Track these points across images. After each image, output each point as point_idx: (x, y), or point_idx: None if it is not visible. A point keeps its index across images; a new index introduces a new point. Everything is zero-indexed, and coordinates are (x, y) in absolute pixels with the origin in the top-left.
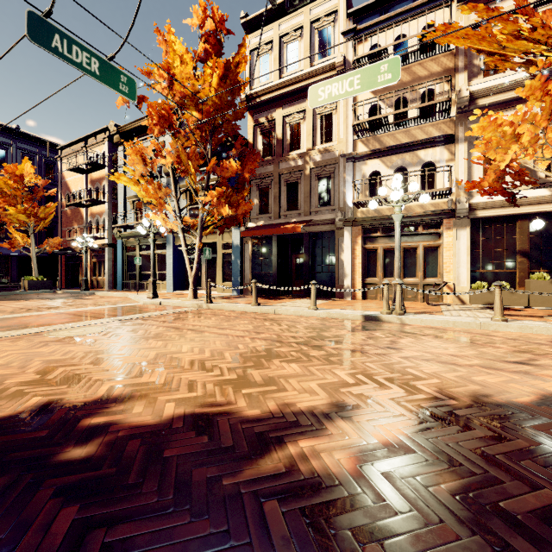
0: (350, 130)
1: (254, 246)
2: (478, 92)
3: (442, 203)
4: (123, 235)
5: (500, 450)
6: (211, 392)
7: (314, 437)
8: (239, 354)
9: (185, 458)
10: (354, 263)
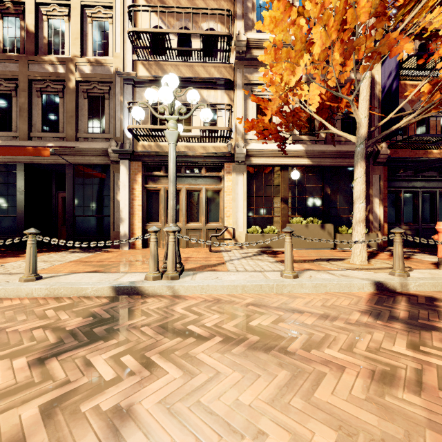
0: (129, 46)
1: None
2: (253, 41)
3: (222, 148)
4: None
5: None
6: None
7: None
8: None
9: None
10: (133, 205)
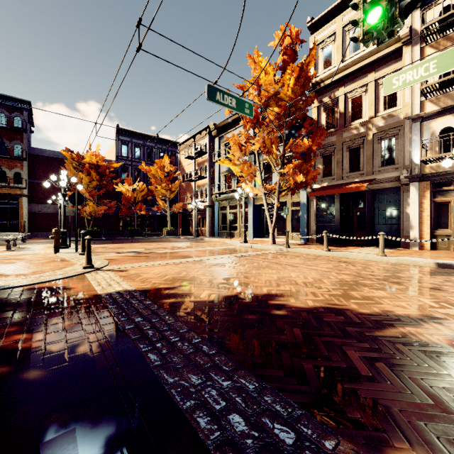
0: (417, 93)
1: (319, 203)
2: None
3: None
4: (218, 199)
5: None
6: (329, 298)
7: (415, 327)
8: (333, 281)
9: (336, 322)
10: (421, 216)
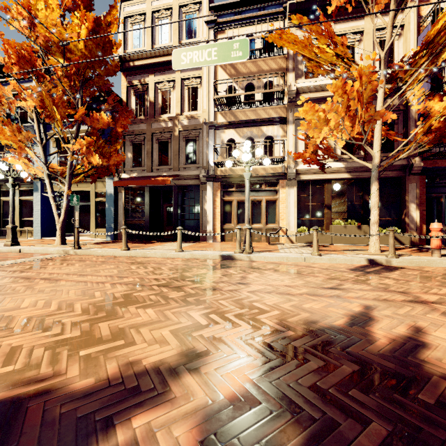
0: (212, 103)
1: (128, 195)
2: (301, 89)
3: (278, 168)
4: None
5: (332, 382)
6: (37, 360)
7: (153, 407)
8: (92, 303)
9: None
10: (214, 212)
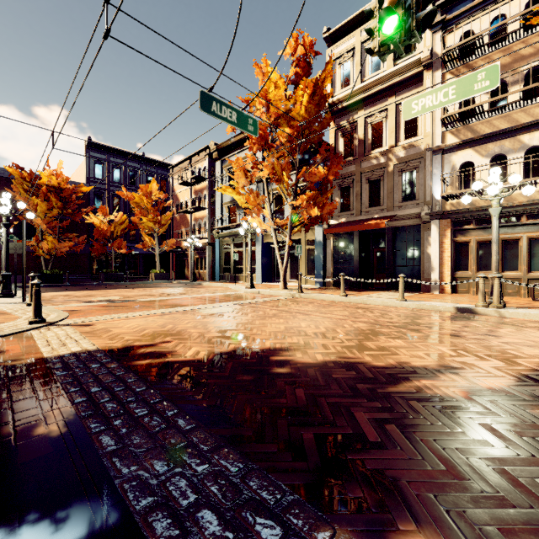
0: (438, 123)
1: (336, 241)
2: None
3: None
4: (220, 235)
5: None
6: (341, 351)
7: (431, 380)
8: (348, 330)
9: (346, 379)
10: (442, 256)
